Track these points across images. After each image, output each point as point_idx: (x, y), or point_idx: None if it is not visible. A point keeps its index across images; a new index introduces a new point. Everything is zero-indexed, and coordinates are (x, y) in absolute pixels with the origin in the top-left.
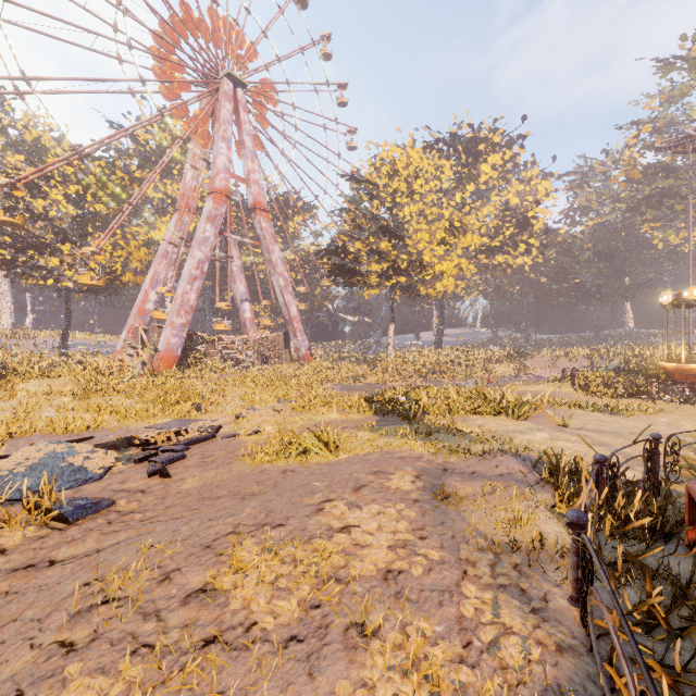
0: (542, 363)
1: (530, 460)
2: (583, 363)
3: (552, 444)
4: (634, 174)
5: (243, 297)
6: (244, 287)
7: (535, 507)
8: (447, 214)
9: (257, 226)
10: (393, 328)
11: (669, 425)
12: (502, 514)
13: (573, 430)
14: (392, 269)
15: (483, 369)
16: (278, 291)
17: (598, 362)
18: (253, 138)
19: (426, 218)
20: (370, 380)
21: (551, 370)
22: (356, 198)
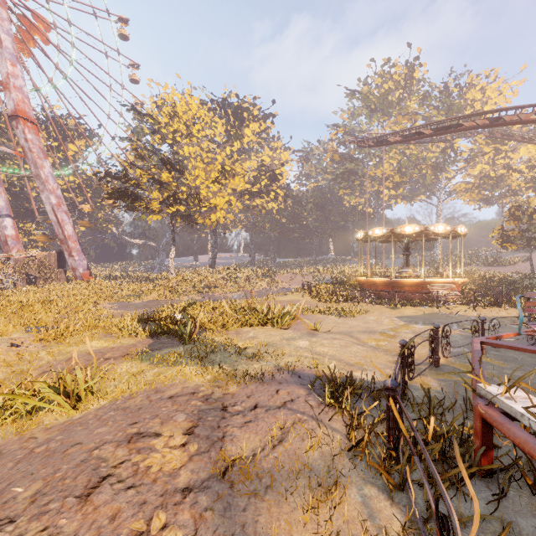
0: (285, 279)
1: (304, 376)
2: (310, 278)
3: (314, 350)
4: (336, 157)
5: (2, 212)
6: (3, 201)
7: (334, 456)
8: (220, 159)
9: (20, 136)
10: (174, 251)
11: (376, 322)
12: (310, 499)
13: (323, 333)
14: (172, 197)
15: (247, 283)
16: (50, 209)
17: (319, 277)
18: (17, 42)
19: (203, 160)
20: (151, 296)
21: (292, 283)
22: (138, 129)
